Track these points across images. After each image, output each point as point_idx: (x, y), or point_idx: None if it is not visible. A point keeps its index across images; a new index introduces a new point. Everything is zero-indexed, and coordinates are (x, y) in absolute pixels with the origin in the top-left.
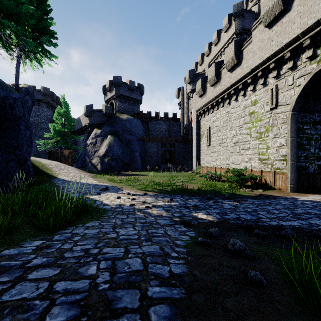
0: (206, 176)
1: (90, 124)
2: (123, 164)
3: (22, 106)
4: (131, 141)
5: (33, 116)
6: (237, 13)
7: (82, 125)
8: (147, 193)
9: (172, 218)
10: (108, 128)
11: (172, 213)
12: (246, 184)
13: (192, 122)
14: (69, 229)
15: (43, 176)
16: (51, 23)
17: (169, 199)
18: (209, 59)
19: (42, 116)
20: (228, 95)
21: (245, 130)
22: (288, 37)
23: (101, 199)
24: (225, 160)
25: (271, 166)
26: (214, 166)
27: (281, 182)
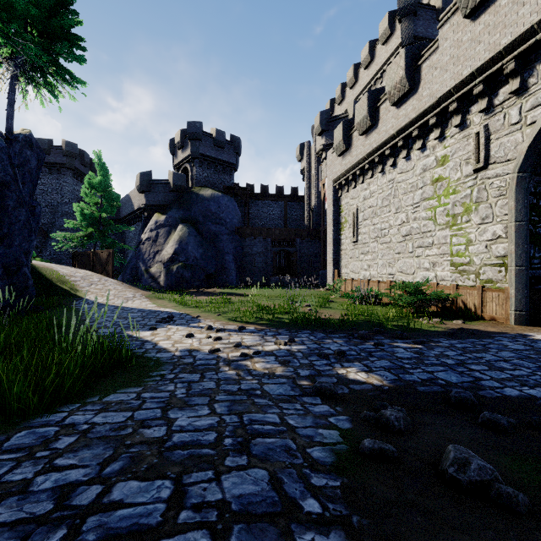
0: (353, 295)
1: (146, 206)
2: (204, 275)
3: (11, 164)
4: (219, 235)
5: (49, 192)
6: (405, 10)
7: (134, 207)
8: (245, 328)
9: (295, 381)
10: (178, 213)
11: (295, 370)
12: (428, 310)
13: (326, 201)
14: (62, 411)
15: (58, 295)
16: (74, 21)
17: (287, 338)
18: (355, 93)
19: (64, 192)
20: (392, 149)
21: (423, 212)
22: (511, 32)
23: (154, 340)
24: (387, 266)
25: (475, 277)
26: (366, 278)
27: (496, 307)
